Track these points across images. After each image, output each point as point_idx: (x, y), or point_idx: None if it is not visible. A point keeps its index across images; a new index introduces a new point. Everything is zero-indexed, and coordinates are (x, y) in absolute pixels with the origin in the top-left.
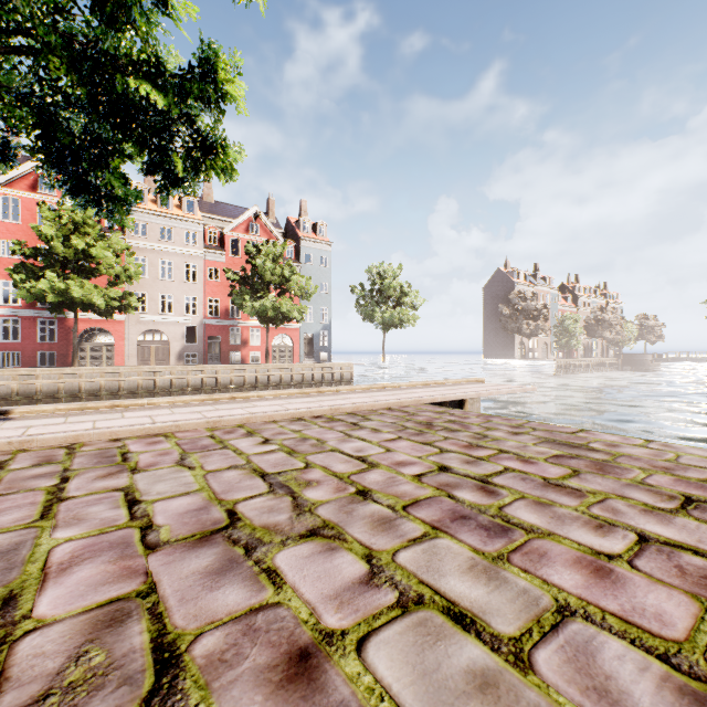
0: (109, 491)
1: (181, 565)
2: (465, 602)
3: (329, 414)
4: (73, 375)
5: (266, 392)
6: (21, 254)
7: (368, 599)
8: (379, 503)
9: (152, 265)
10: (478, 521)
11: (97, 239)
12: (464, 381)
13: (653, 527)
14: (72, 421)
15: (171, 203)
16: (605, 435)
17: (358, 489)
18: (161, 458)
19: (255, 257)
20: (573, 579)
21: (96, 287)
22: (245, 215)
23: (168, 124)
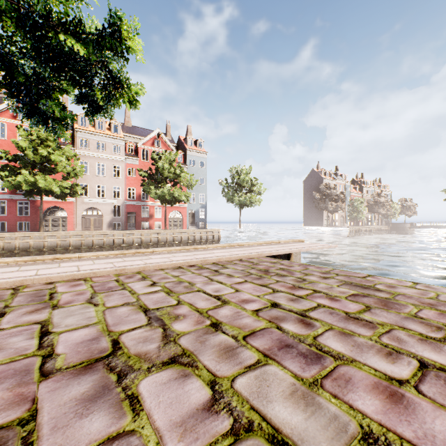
0: (31, 324)
1: (64, 391)
2: (287, 429)
3: (200, 264)
4: (39, 236)
5: (160, 249)
6: (6, 159)
7: (207, 426)
8: (226, 333)
9: (92, 166)
10: (299, 350)
11: (55, 149)
12: (291, 241)
13: (429, 354)
14: (23, 269)
15: (104, 127)
16: (386, 279)
17: (212, 322)
18: (77, 297)
19: (158, 161)
20: (374, 404)
21: (54, 180)
22: (152, 135)
23: (90, 68)
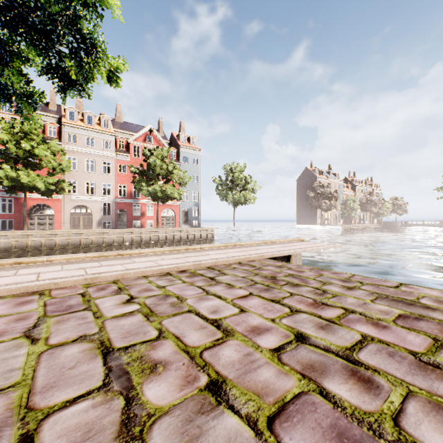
0: None
1: None
2: None
3: (192, 269)
4: (22, 235)
5: (146, 250)
6: None
7: None
8: (236, 411)
9: (80, 162)
10: None
11: (39, 143)
12: (291, 240)
13: None
14: None
15: (93, 122)
16: (425, 290)
17: (210, 380)
18: (13, 326)
19: (149, 158)
20: None
21: (39, 176)
22: (143, 131)
23: (55, 26)
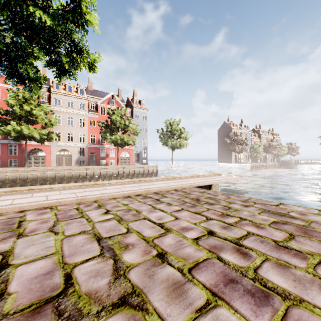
0: None
1: None
2: None
3: (144, 193)
4: (24, 171)
5: (113, 181)
6: None
7: None
8: (172, 265)
9: (63, 119)
10: (244, 286)
11: (36, 106)
12: (211, 174)
13: None
14: (1, 199)
15: (72, 90)
16: (295, 207)
17: (158, 252)
18: (41, 225)
19: (112, 115)
20: None
21: (35, 129)
22: (107, 96)
23: (56, 37)
